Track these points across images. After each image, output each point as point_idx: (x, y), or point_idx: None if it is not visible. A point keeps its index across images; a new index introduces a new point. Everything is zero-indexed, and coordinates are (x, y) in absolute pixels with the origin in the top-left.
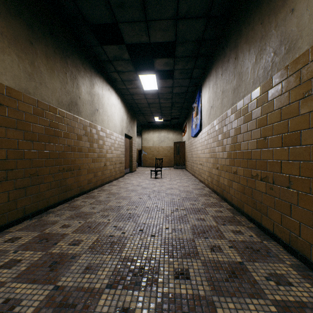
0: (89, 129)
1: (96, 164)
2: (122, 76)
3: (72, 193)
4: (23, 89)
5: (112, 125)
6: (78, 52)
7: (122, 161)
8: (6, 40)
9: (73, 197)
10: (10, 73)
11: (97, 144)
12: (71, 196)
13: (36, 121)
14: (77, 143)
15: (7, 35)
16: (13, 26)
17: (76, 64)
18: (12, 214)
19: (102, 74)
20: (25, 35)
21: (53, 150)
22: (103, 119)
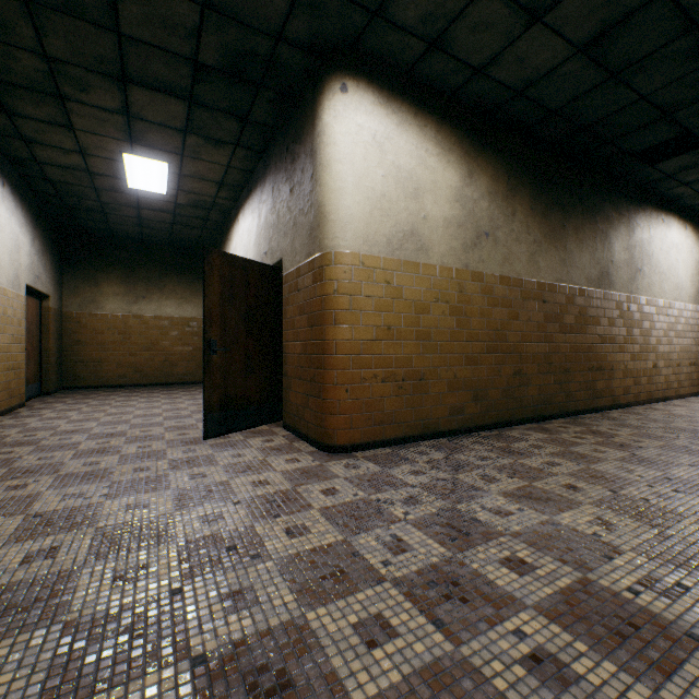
0: (624, 307)
1: (636, 363)
2: (697, 186)
3: (601, 403)
4: (557, 280)
5: (670, 288)
6: (609, 195)
7: (696, 360)
8: (547, 239)
9: (603, 408)
10: (549, 269)
11: (638, 328)
12: (600, 406)
13: (567, 311)
14: (608, 330)
15: (547, 234)
16: (551, 220)
17: (606, 217)
18: (551, 408)
19: (648, 201)
20: (559, 222)
21: (581, 342)
22: (650, 281)
